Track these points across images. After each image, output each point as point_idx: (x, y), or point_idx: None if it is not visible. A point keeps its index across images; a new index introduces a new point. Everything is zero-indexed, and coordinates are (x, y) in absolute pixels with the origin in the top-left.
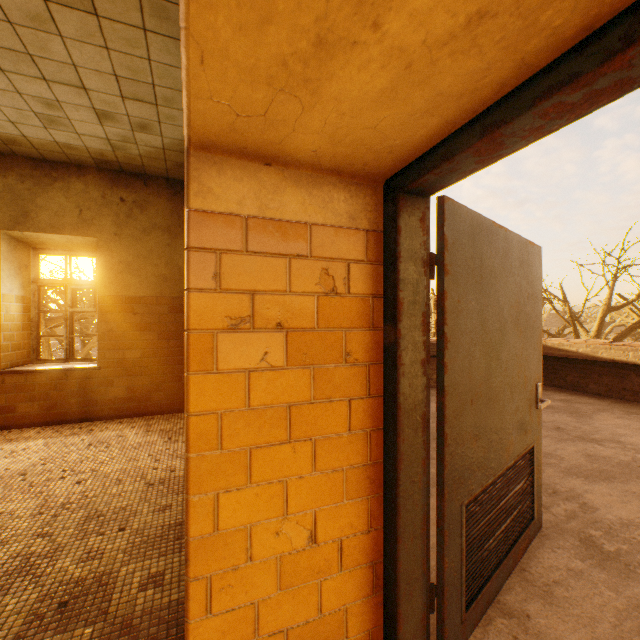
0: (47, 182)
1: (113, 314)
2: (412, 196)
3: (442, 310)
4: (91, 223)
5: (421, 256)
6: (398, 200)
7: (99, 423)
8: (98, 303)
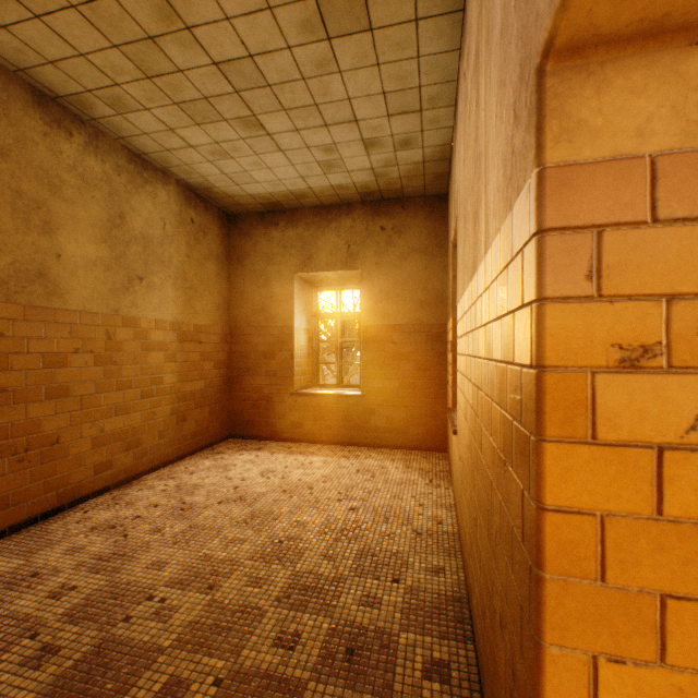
0: (324, 225)
1: (374, 343)
2: None
3: None
4: (356, 256)
5: None
6: None
7: (363, 449)
8: (362, 333)
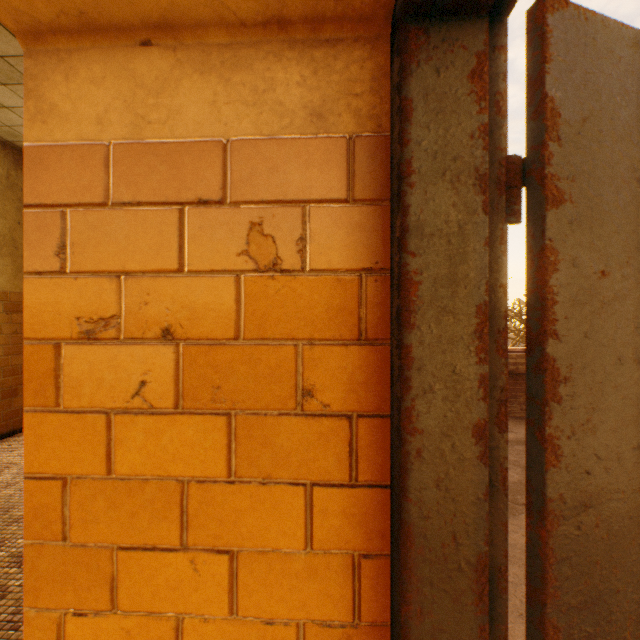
0: None
1: None
2: (446, 20)
3: (540, 298)
4: None
5: (473, 164)
6: (404, 37)
7: None
8: None
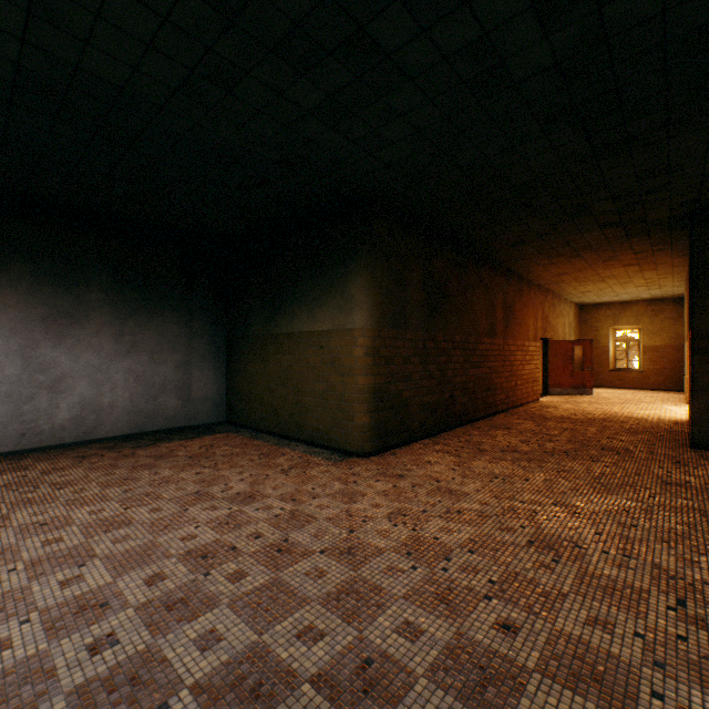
0: (623, 309)
1: (647, 352)
2: None
3: None
4: (639, 320)
5: None
6: None
7: (643, 390)
8: (642, 348)
